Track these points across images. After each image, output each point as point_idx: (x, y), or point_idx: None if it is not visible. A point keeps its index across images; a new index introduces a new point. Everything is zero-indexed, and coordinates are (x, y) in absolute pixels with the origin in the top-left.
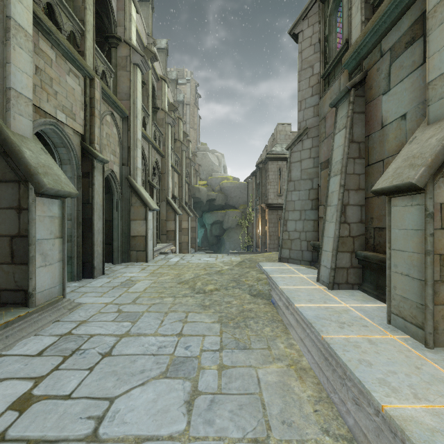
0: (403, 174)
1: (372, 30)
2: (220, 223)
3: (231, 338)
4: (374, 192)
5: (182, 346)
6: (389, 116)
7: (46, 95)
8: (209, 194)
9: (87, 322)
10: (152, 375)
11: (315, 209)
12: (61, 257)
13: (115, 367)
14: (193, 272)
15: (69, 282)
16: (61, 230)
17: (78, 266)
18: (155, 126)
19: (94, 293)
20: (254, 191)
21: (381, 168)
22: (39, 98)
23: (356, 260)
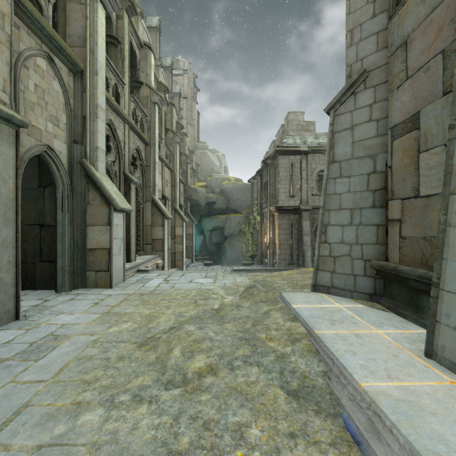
0: None
1: None
2: (220, 229)
3: None
4: None
5: None
6: None
7: None
8: (208, 196)
9: None
10: None
11: (380, 207)
12: None
13: None
14: (176, 310)
15: None
16: None
17: None
18: (134, 102)
19: None
20: (259, 192)
21: None
22: None
23: None
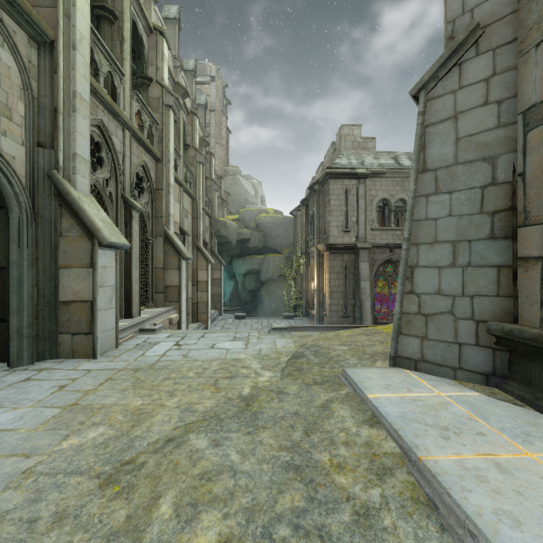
0: None
1: None
2: (256, 273)
3: None
4: None
5: None
6: None
7: None
8: (241, 232)
9: None
10: None
11: (503, 238)
12: None
13: None
14: (183, 400)
15: None
16: None
17: None
18: (139, 102)
19: None
20: (304, 227)
21: None
22: None
23: None
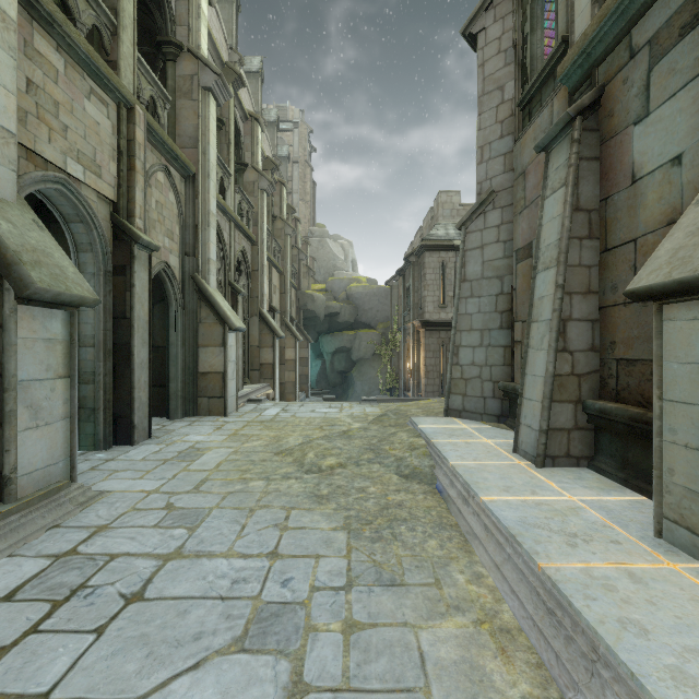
0: (693, 259)
1: (616, 10)
2: (346, 352)
3: (367, 561)
4: (630, 294)
5: (276, 579)
6: (647, 161)
7: (47, 131)
8: (330, 305)
9: (109, 528)
10: (215, 645)
11: (506, 328)
12: (68, 410)
13: (147, 626)
14: (302, 433)
15: (91, 452)
16: (68, 364)
17: (107, 425)
18: (240, 193)
19: (130, 471)
20: (401, 300)
21: (632, 254)
22: (33, 134)
23: (585, 416)
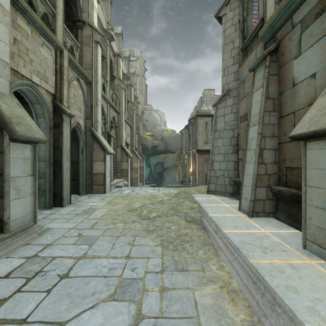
0: (320, 121)
1: (286, 6)
2: (161, 164)
3: (171, 260)
4: (291, 137)
5: (129, 268)
6: (300, 76)
7: (23, 62)
8: (153, 142)
9: (52, 245)
10: (101, 298)
11: (235, 153)
12: (33, 191)
13: (70, 289)
14: (141, 201)
15: (43, 210)
16: (33, 169)
17: (50, 197)
18: (112, 90)
19: (61, 219)
20: (187, 139)
21: (293, 119)
22: (16, 63)
23: (271, 193)
